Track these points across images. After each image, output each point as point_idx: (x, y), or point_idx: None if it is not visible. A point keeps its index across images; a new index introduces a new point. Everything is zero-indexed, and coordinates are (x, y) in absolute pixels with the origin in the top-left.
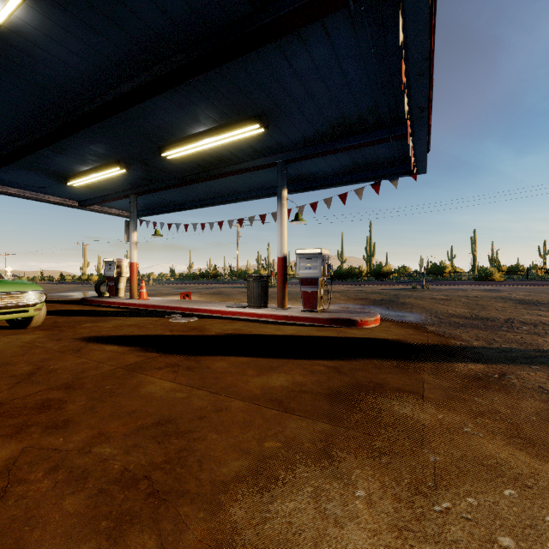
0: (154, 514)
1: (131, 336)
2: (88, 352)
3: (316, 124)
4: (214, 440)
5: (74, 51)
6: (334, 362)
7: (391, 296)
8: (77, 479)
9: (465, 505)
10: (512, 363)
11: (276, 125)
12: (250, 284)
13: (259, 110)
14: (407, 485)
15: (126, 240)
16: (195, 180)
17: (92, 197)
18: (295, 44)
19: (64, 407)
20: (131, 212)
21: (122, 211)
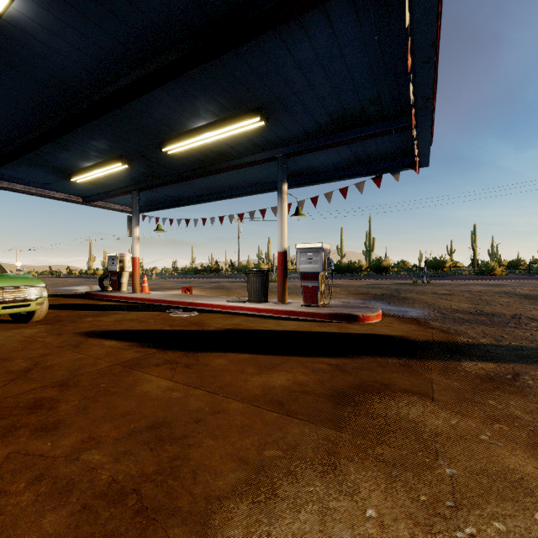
0: (141, 537)
1: (131, 331)
2: (87, 348)
3: (317, 117)
4: (210, 447)
5: (72, 43)
6: (336, 360)
7: (392, 291)
8: (61, 492)
9: (493, 533)
10: (525, 362)
11: (276, 118)
12: (251, 278)
13: (259, 102)
14: (423, 505)
15: (128, 235)
16: (195, 175)
17: (95, 193)
18: (296, 32)
19: (57, 406)
20: (133, 207)
21: (125, 207)
